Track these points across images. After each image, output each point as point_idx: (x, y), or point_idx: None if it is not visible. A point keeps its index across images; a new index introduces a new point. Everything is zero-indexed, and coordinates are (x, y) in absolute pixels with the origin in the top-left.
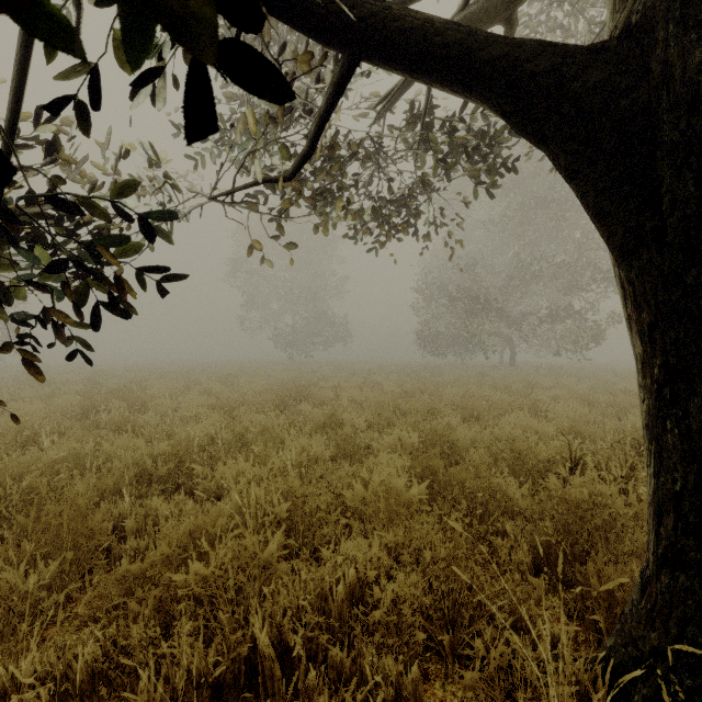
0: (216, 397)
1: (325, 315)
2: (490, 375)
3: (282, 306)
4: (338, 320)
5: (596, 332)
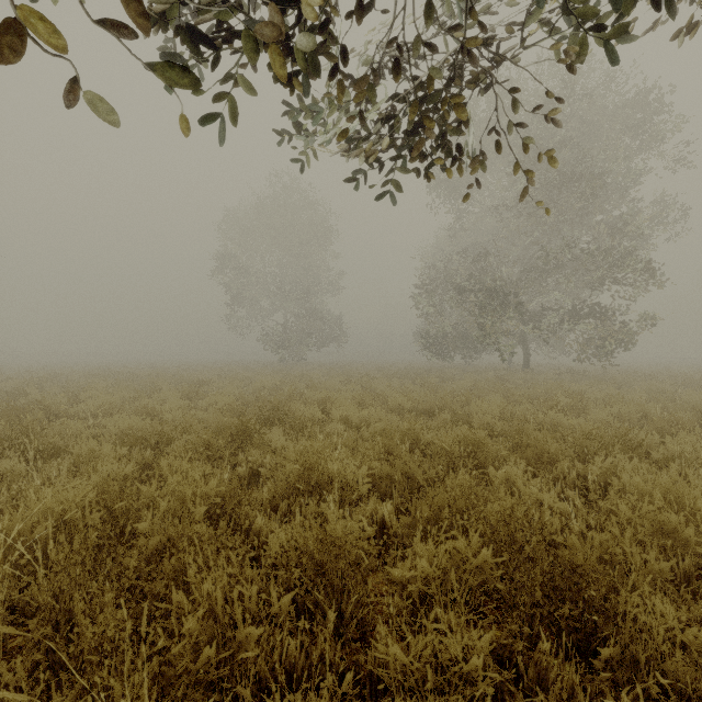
0: (160, 417)
1: (318, 312)
2: (509, 380)
3: (272, 303)
4: (333, 319)
5: (626, 331)
